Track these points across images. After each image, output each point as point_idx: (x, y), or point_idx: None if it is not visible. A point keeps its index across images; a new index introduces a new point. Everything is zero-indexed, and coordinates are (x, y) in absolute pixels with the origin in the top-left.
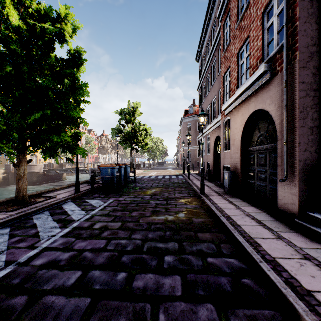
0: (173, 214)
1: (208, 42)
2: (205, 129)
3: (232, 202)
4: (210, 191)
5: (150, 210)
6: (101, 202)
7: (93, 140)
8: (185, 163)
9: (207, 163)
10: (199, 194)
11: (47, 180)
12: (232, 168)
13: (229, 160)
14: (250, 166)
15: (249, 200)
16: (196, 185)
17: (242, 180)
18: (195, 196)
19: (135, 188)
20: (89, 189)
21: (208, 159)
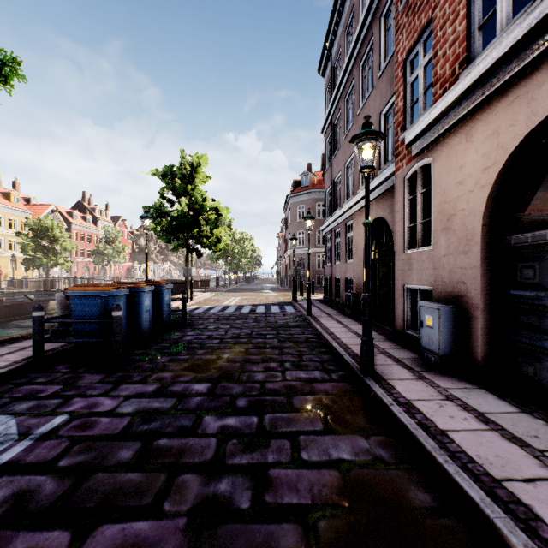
0: (294, 547)
1: (349, 22)
2: (344, 206)
3: (494, 420)
4: (381, 358)
5: (187, 501)
6: (4, 438)
7: (119, 236)
8: (294, 279)
9: (347, 280)
10: (359, 374)
11: (9, 315)
12: (442, 295)
13: (430, 272)
14: (522, 293)
15: (530, 404)
16: (334, 337)
17: (485, 334)
18: (347, 383)
19: (174, 349)
20: (28, 359)
21: (349, 271)
